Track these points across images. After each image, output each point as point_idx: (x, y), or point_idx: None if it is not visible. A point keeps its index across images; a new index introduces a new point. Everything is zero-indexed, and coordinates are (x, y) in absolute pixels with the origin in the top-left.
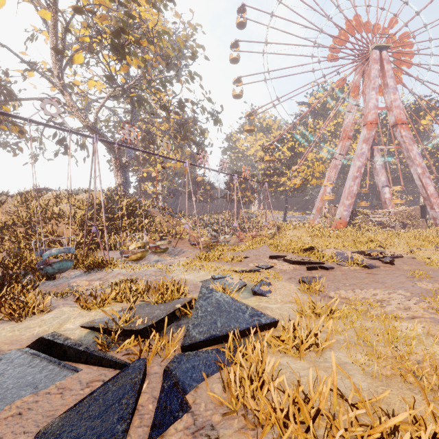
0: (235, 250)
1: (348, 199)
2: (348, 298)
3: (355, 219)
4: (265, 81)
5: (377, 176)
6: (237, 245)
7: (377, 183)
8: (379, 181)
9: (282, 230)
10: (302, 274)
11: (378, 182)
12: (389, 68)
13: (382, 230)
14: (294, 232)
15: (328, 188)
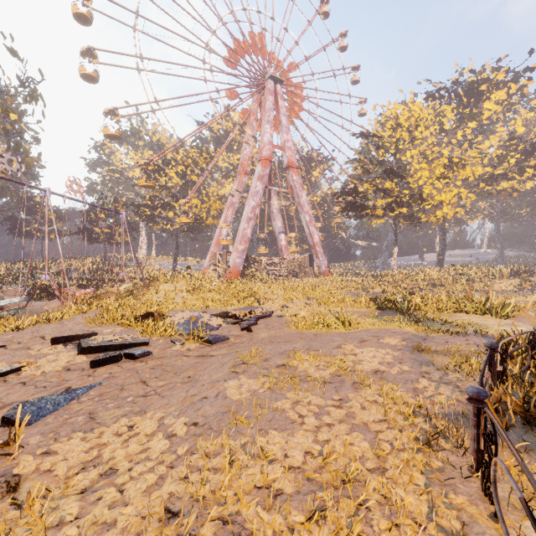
0: (4, 328)
1: (241, 243)
2: (55, 469)
3: (251, 268)
4: (138, 68)
5: (274, 221)
6: (7, 320)
7: (275, 228)
8: (276, 226)
9: (156, 283)
10: (59, 384)
11: (276, 227)
12: (283, 105)
13: (275, 280)
14: (171, 285)
15: (225, 230)
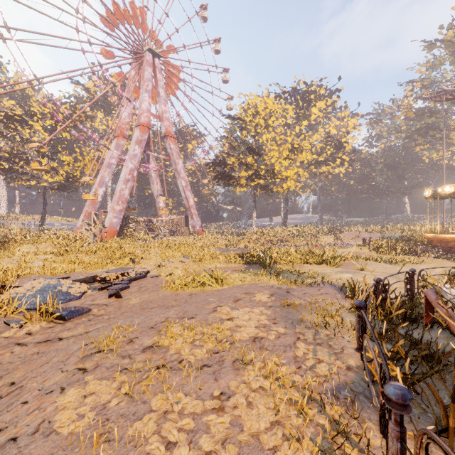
0: None
1: (119, 204)
2: None
3: (129, 228)
4: None
5: (153, 184)
6: None
7: (153, 191)
8: (155, 189)
9: (11, 244)
10: None
11: (154, 190)
12: (161, 78)
13: (153, 239)
14: (32, 247)
15: (101, 190)
